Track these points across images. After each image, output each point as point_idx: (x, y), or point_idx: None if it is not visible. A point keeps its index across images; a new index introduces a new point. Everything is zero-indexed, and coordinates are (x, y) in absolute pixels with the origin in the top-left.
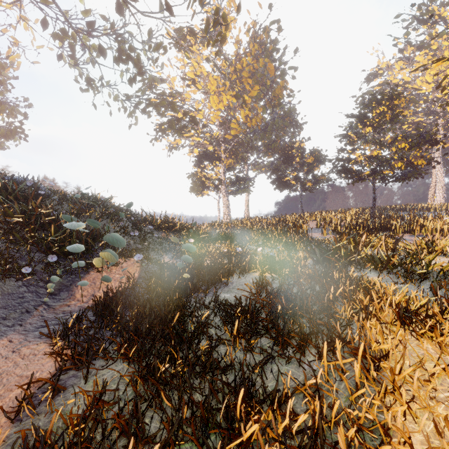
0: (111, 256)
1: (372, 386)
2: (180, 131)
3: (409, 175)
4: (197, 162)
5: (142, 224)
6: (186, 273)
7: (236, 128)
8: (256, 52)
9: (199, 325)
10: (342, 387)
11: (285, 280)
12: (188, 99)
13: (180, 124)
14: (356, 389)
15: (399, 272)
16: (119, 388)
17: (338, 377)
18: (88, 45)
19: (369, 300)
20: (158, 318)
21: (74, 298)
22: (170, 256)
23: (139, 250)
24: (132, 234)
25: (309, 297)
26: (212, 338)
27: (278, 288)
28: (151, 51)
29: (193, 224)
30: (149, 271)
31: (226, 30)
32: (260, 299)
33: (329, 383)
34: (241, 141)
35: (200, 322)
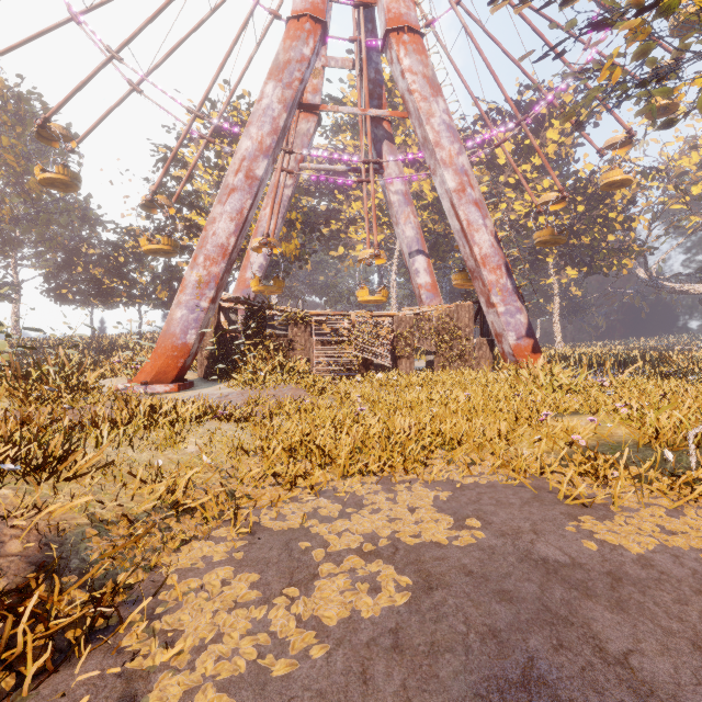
0: None
1: None
2: None
3: (169, 304)
4: None
5: None
6: None
7: None
8: (2, 121)
9: None
10: None
11: None
12: None
13: None
14: None
15: None
16: None
17: None
18: None
19: None
20: None
21: None
22: None
23: None
24: None
25: None
26: None
27: None
28: None
29: None
30: None
31: None
32: None
33: None
34: None
35: None
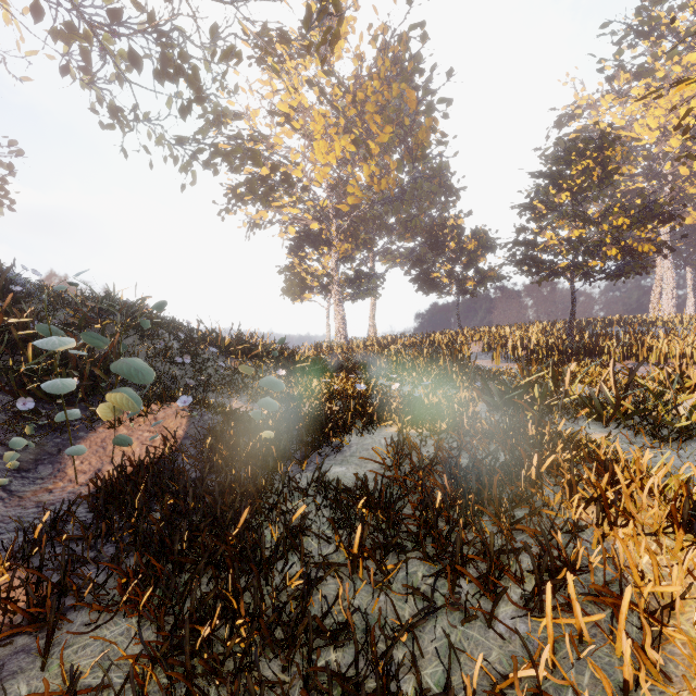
0: (129, 400)
1: (658, 685)
2: (266, 198)
3: (627, 268)
4: (293, 248)
5: (198, 345)
6: (267, 430)
7: (356, 193)
8: (387, 74)
9: (287, 534)
10: (585, 682)
11: (444, 440)
12: (278, 147)
13: (266, 186)
14: (618, 689)
15: (637, 425)
16: (112, 680)
17: (573, 654)
18: (112, 51)
19: (607, 481)
20: (210, 518)
21: (64, 476)
22: (244, 398)
23: (190, 388)
24: (180, 362)
25: (496, 477)
26: (312, 558)
27: (433, 457)
28: (216, 63)
29: (280, 342)
30: (203, 425)
31: (339, 25)
32: (400, 477)
33: (556, 670)
34: (364, 215)
35: (289, 527)
